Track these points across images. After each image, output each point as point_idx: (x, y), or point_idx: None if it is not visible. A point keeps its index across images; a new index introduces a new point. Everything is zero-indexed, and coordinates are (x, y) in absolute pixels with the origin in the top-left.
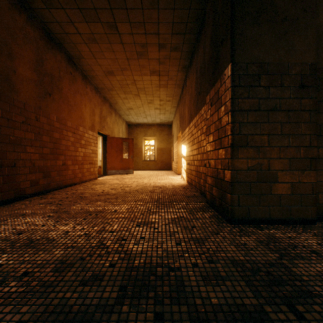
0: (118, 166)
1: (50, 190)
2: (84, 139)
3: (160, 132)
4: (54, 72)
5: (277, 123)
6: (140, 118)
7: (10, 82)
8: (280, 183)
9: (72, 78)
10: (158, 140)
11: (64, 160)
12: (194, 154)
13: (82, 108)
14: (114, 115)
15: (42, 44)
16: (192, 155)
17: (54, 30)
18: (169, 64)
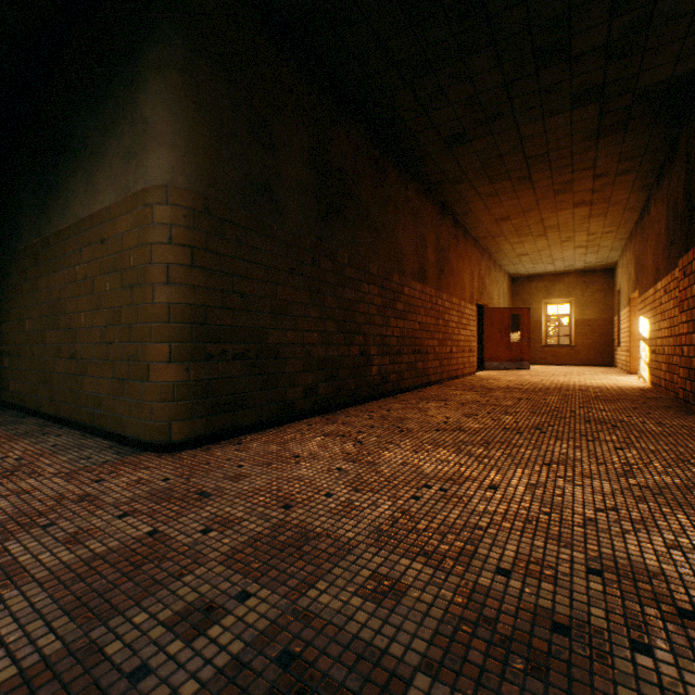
0: (502, 356)
1: (442, 380)
2: (464, 317)
3: (583, 287)
4: (445, 244)
5: None
6: (539, 266)
7: (425, 273)
8: None
9: (456, 241)
10: (579, 304)
11: (450, 346)
12: (663, 335)
13: (463, 276)
14: (492, 270)
15: (438, 219)
16: (659, 337)
17: (449, 198)
18: (612, 190)
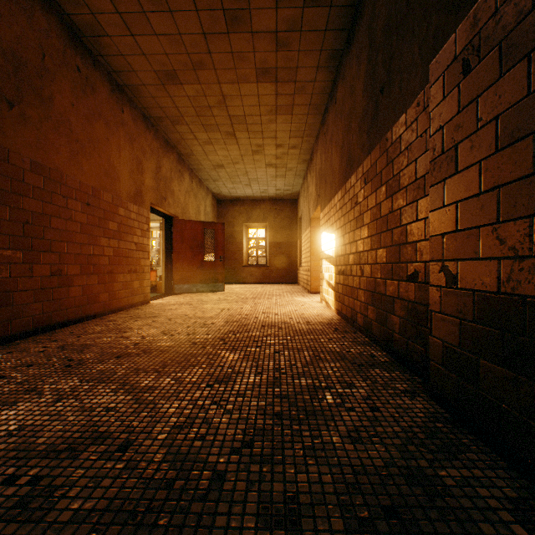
0: (196, 277)
1: (10, 338)
2: (114, 220)
3: (275, 213)
4: (26, 54)
5: None
6: (239, 187)
7: None
8: None
9: (83, 83)
10: (273, 228)
11: (57, 264)
12: (363, 249)
13: (110, 153)
14: (188, 179)
15: None
16: (355, 252)
17: None
18: (300, 48)
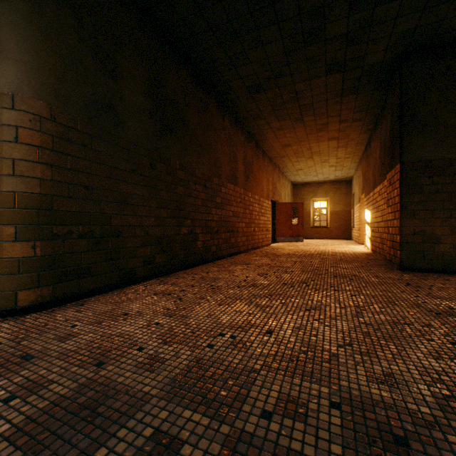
0: (287, 233)
1: (248, 250)
2: (263, 208)
3: (334, 191)
4: (250, 160)
5: (439, 201)
6: (309, 177)
7: (236, 178)
8: (442, 244)
9: (257, 158)
10: (332, 201)
11: (254, 227)
12: (378, 221)
13: (262, 181)
14: (281, 179)
15: (246, 143)
16: (376, 222)
17: (252, 129)
18: (350, 131)
